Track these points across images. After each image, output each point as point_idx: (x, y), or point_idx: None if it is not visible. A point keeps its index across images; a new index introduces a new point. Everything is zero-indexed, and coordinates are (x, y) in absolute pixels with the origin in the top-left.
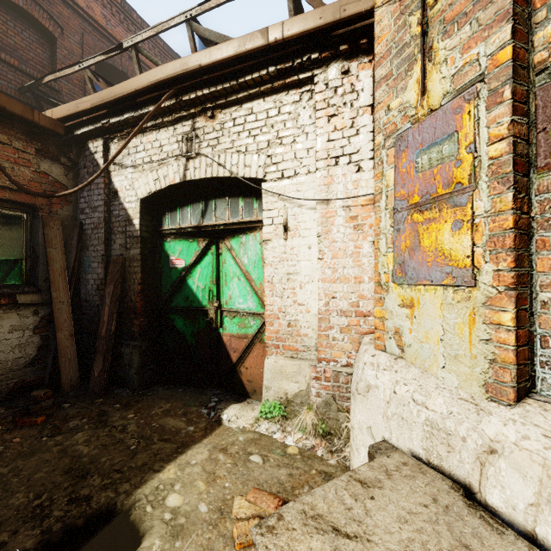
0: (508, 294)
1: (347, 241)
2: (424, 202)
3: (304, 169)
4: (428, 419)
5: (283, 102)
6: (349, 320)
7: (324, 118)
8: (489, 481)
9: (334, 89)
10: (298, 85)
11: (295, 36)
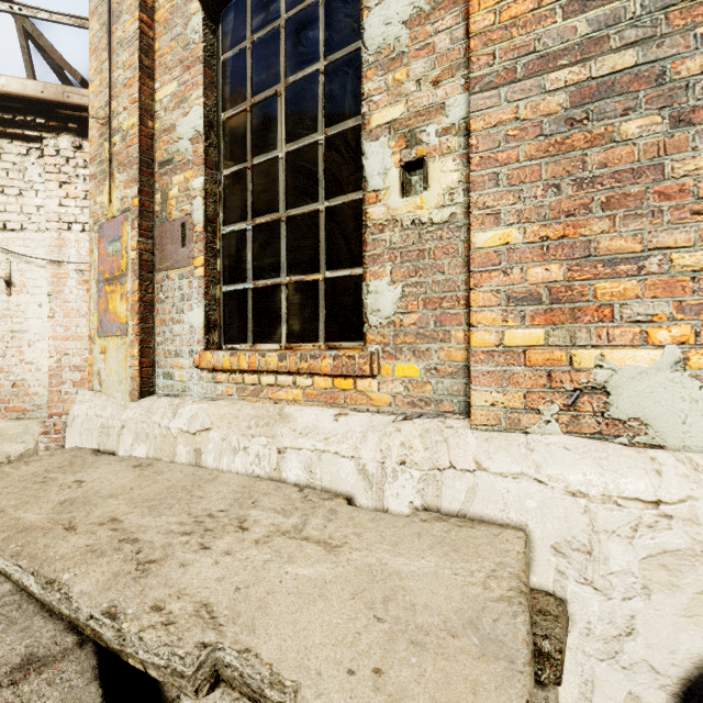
0: (136, 338)
1: (81, 302)
2: (111, 279)
3: (34, 225)
4: (101, 424)
5: (6, 150)
6: (83, 375)
7: (55, 182)
8: (121, 444)
9: (66, 159)
10: (25, 139)
11: (13, 95)
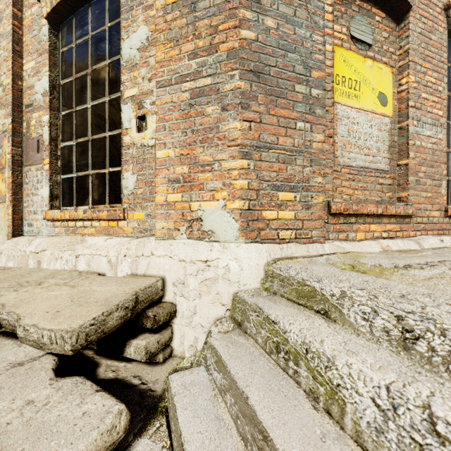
0: (10, 204)
1: None
2: None
3: None
4: None
5: None
6: None
7: None
8: None
9: None
10: None
11: None
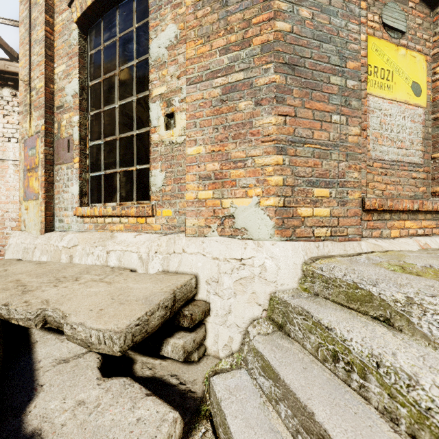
0: (43, 201)
1: (16, 182)
2: (30, 169)
3: None
4: (24, 247)
5: None
6: (17, 223)
7: (0, 114)
8: (34, 257)
9: (7, 102)
10: None
11: None
